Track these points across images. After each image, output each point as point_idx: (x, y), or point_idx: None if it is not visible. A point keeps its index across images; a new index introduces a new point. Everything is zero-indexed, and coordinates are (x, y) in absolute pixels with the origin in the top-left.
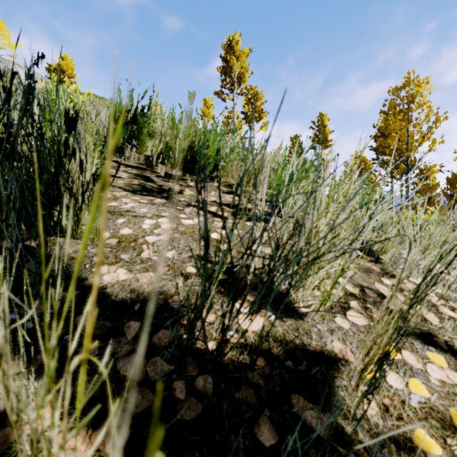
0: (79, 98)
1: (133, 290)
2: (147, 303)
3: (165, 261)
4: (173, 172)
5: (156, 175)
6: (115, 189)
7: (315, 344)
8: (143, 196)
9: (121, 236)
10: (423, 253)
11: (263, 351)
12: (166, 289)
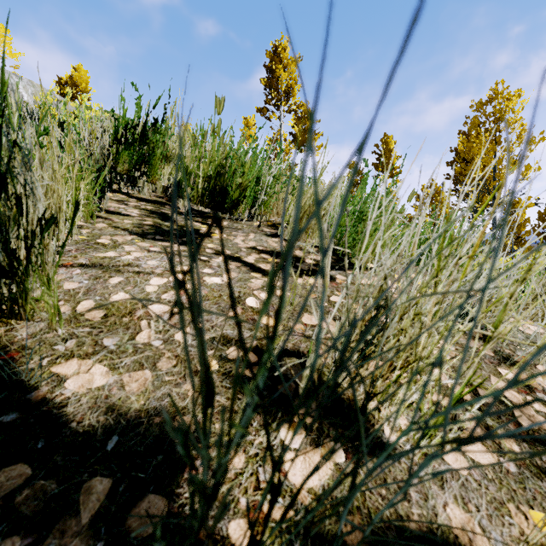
0: (85, 113)
1: (111, 407)
2: (131, 433)
3: (172, 349)
4: (200, 208)
5: (178, 211)
6: (117, 232)
7: (417, 514)
8: (155, 242)
9: (111, 306)
10: (545, 323)
11: (328, 538)
12: (166, 403)
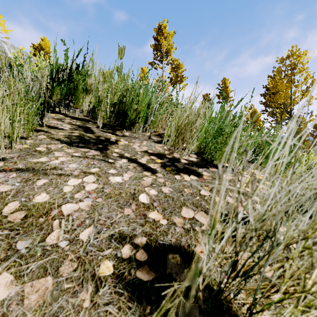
0: (42, 64)
1: None
2: None
3: (75, 249)
4: None
5: (97, 126)
6: (52, 141)
7: None
8: (78, 148)
9: (32, 207)
10: None
11: None
12: None
